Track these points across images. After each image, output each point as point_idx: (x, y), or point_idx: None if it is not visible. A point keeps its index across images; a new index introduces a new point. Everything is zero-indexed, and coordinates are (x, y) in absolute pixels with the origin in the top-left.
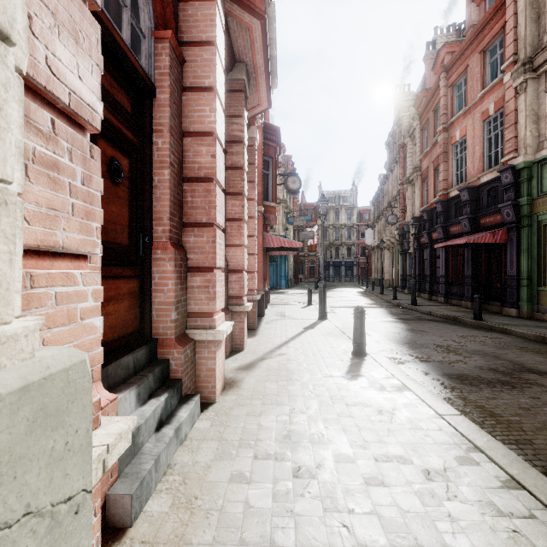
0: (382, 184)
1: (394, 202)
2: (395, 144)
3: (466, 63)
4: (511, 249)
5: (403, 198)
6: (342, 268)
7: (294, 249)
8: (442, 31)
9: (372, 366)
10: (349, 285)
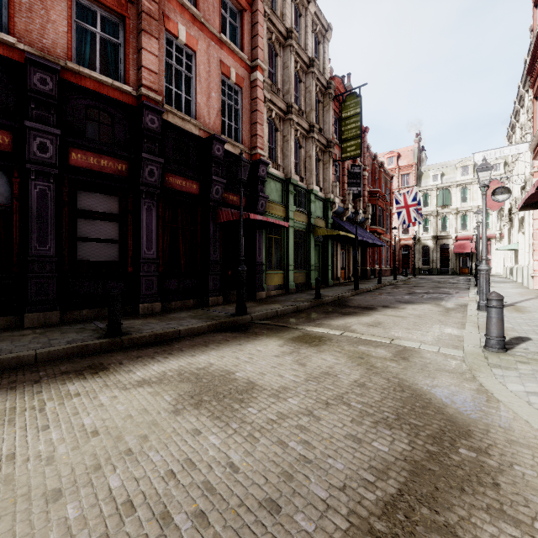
0: None
1: None
2: None
3: None
4: (260, 237)
5: None
6: None
7: None
8: None
9: None
10: None
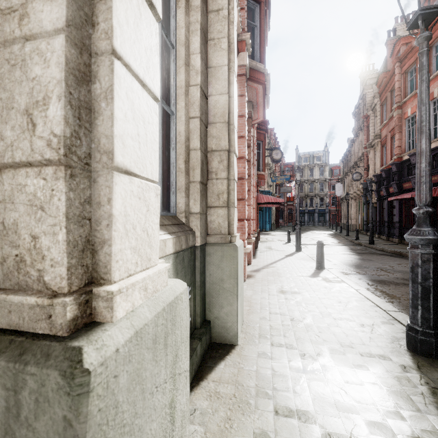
0: (350, 146)
1: (359, 161)
2: (360, 115)
3: (416, 56)
4: None
5: (367, 159)
6: (315, 215)
7: (277, 203)
8: (402, 19)
9: (326, 273)
10: (321, 229)
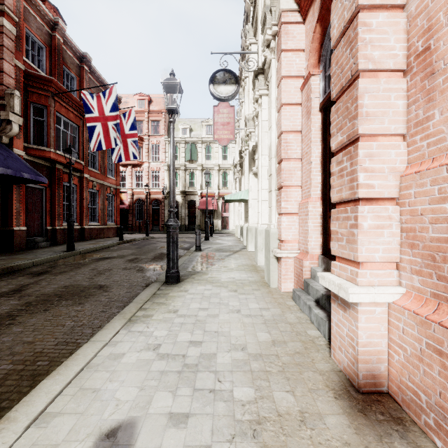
0: None
1: None
2: None
3: None
4: None
5: None
6: None
7: None
8: None
9: None
10: None
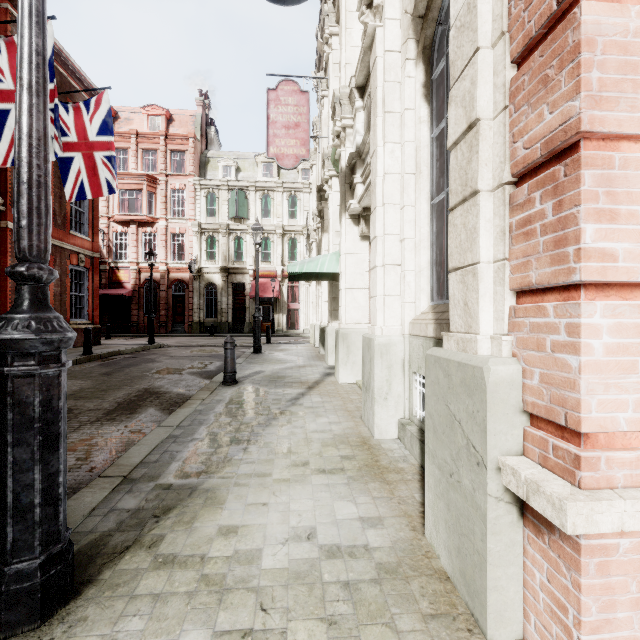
0: None
1: None
2: None
3: None
4: None
5: None
6: None
7: None
8: None
9: None
10: None
